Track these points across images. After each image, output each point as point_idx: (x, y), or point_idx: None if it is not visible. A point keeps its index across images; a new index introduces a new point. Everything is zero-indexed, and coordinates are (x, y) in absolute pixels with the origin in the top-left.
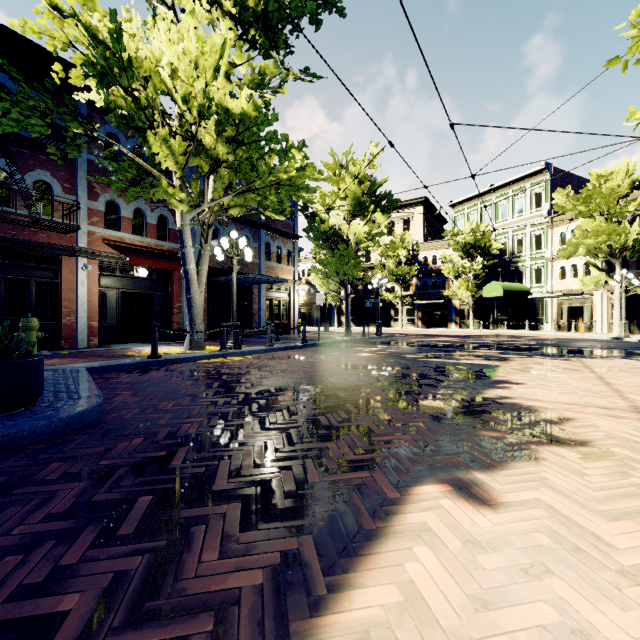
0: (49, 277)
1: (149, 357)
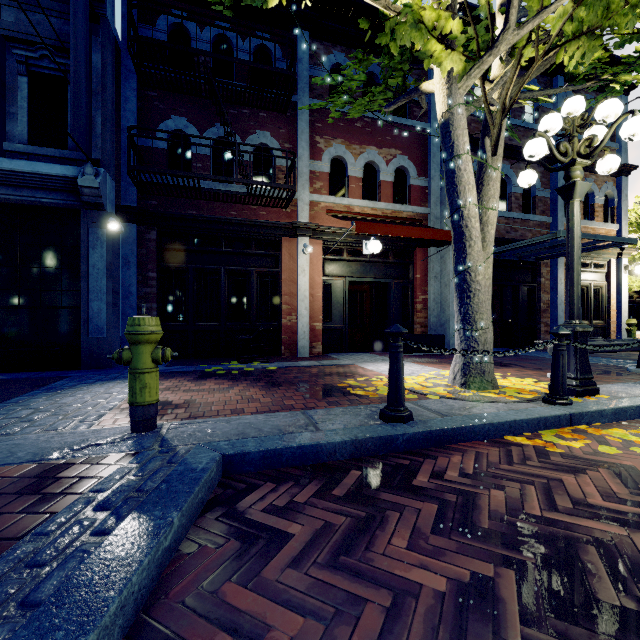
0: (270, 266)
1: (382, 415)
